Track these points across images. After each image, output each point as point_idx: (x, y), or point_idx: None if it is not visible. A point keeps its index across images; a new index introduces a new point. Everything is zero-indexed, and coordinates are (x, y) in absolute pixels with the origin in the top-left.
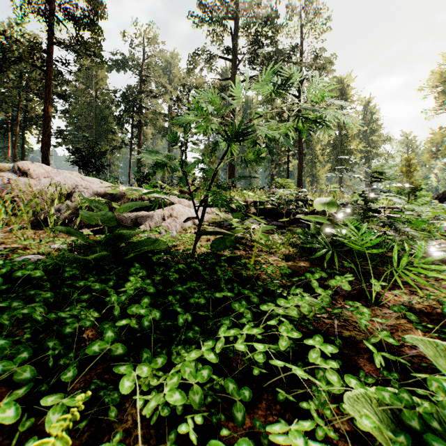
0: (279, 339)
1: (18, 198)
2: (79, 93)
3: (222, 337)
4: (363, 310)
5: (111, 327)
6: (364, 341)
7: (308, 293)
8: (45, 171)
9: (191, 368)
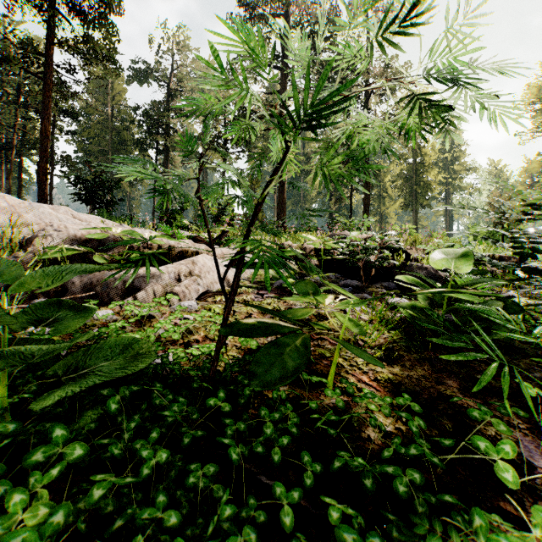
0: None
1: None
2: (91, 110)
3: None
4: None
5: None
6: None
7: (466, 466)
8: (9, 204)
9: None
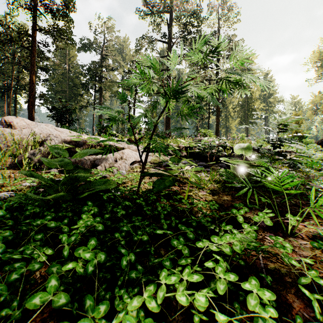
0: (217, 281)
1: (3, 145)
2: (56, 66)
3: (163, 284)
4: (286, 245)
5: (55, 275)
6: (299, 285)
7: (233, 224)
8: (26, 123)
9: (133, 322)
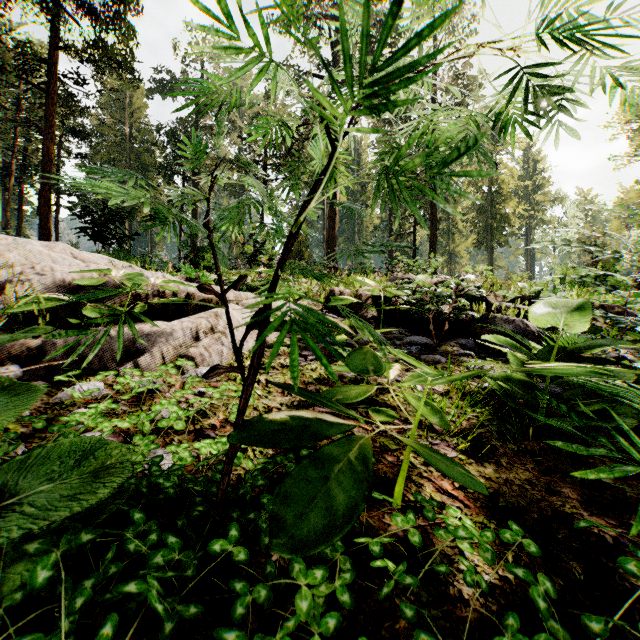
0: None
1: None
2: (105, 129)
3: None
4: None
5: None
6: None
7: None
8: None
9: None
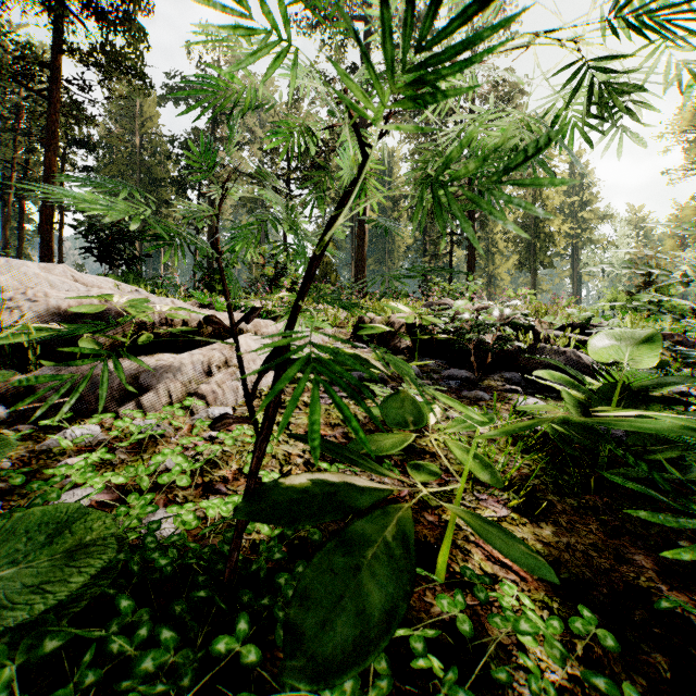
0: None
1: None
2: (114, 140)
3: None
4: None
5: None
6: None
7: None
8: None
9: None
